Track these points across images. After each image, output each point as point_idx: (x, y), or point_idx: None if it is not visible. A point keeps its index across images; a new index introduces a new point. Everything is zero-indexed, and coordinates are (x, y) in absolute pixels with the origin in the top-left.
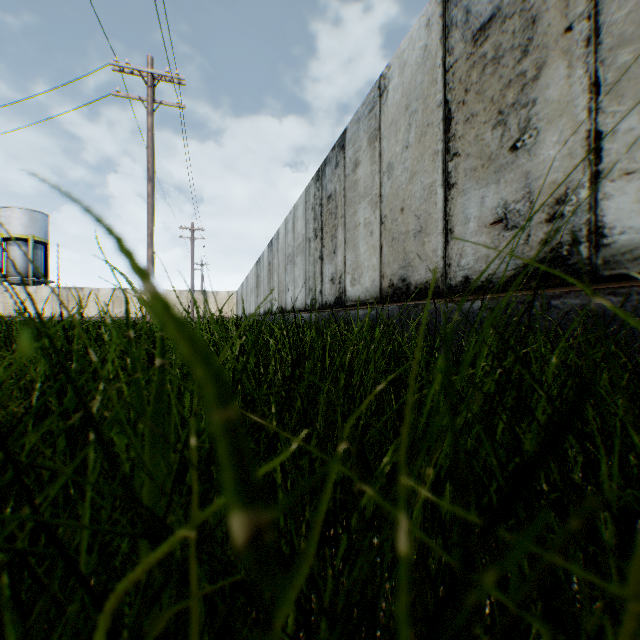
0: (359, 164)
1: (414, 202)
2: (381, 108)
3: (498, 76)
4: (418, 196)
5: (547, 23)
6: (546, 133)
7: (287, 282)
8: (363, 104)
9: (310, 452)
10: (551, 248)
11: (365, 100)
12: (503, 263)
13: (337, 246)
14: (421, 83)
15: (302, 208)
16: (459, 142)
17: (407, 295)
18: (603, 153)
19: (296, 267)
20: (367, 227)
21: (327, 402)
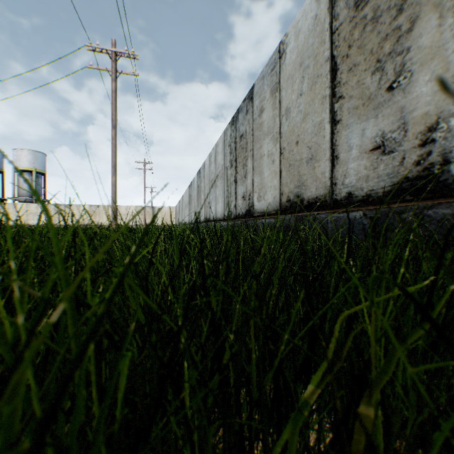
0: (264, 110)
1: (306, 136)
2: (280, 67)
3: (376, 32)
4: (310, 131)
5: None
6: (419, 74)
7: (211, 199)
8: (267, 65)
9: (223, 366)
10: (423, 168)
11: (268, 62)
12: (381, 181)
13: (247, 172)
14: (312, 44)
15: (221, 145)
16: (343, 87)
17: (301, 208)
18: None
19: (217, 188)
20: (270, 157)
21: (242, 327)
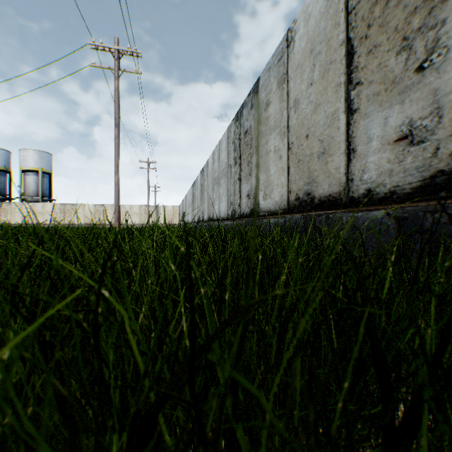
0: (270, 104)
1: (318, 129)
2: (288, 56)
3: (402, 6)
4: (321, 123)
5: None
6: None
7: (214, 198)
8: (273, 56)
9: None
10: None
11: (275, 52)
12: (408, 176)
13: (252, 169)
14: (324, 28)
15: (225, 142)
16: (361, 72)
17: (311, 206)
18: None
19: (221, 187)
20: (276, 153)
21: None
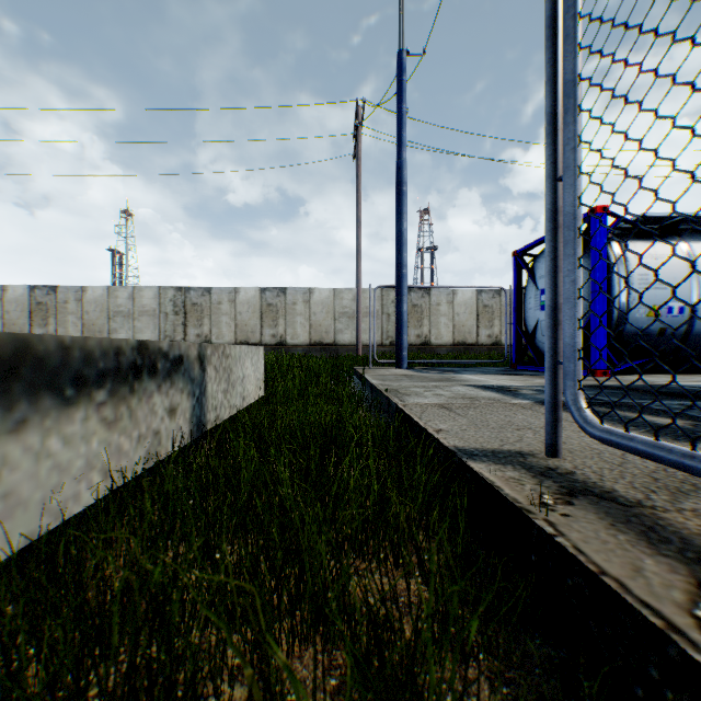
0: None
1: (21, 324)
2: (5, 294)
3: (44, 313)
4: (22, 324)
5: (52, 311)
6: (52, 326)
7: None
8: None
9: None
10: None
11: None
12: None
13: None
14: (23, 300)
15: None
16: (35, 319)
17: None
18: (59, 332)
19: None
20: None
21: None
